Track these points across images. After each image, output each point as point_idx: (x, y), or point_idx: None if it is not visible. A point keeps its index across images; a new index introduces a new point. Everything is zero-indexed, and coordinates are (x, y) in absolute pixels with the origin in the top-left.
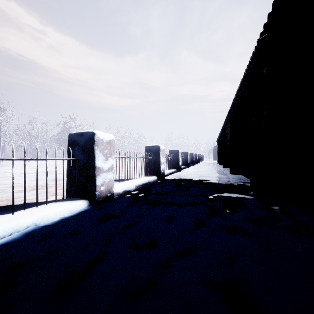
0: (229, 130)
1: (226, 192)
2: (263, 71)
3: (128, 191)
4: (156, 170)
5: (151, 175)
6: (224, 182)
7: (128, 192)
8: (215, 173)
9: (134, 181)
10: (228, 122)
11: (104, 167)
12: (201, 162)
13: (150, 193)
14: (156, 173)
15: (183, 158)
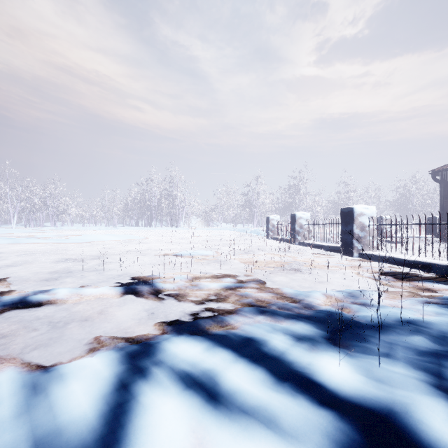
0: None
1: None
2: None
3: None
4: None
5: None
6: None
7: None
8: None
9: None
10: None
11: None
12: None
13: None
14: None
15: None
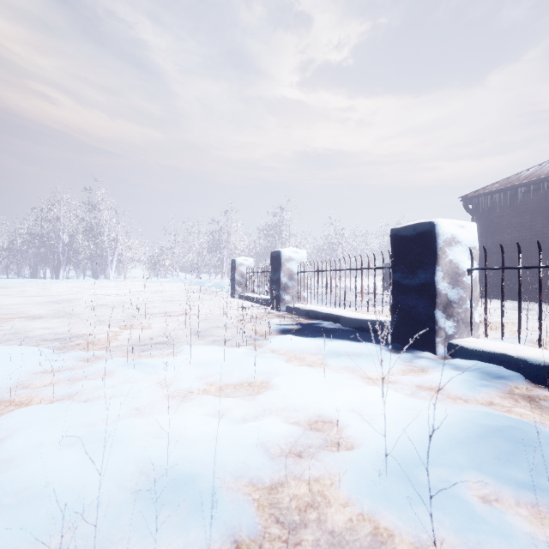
0: None
1: None
2: None
3: None
4: None
5: None
6: None
7: None
8: None
9: None
10: None
11: None
12: None
13: None
14: None
15: None
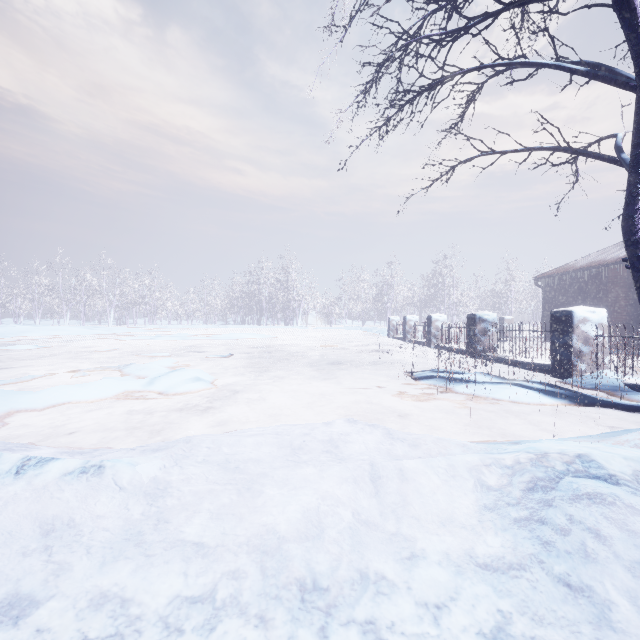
0: None
1: None
2: None
3: None
4: None
5: None
6: None
7: None
8: None
9: None
10: None
11: None
12: None
13: None
14: None
15: None
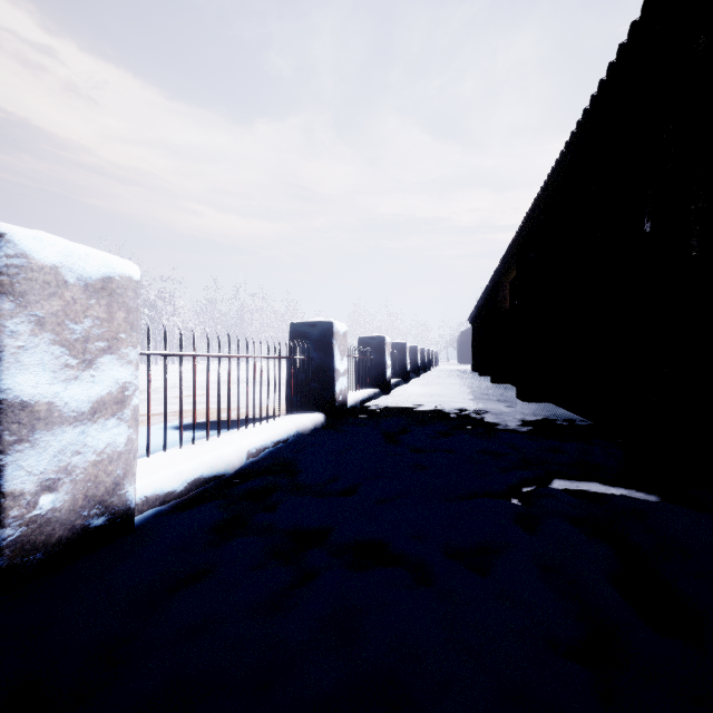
0: (507, 289)
1: (556, 474)
2: (699, 48)
3: (214, 477)
4: (323, 393)
5: (307, 411)
6: (523, 430)
7: (215, 483)
8: (480, 398)
9: (245, 437)
10: (510, 268)
11: (69, 400)
12: (433, 368)
13: (296, 484)
14: (323, 403)
15: (395, 358)
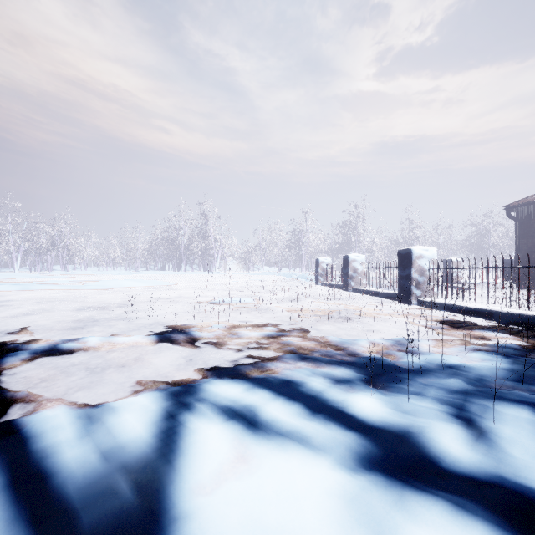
0: None
1: None
2: None
3: None
4: None
5: None
6: None
7: None
8: None
9: None
10: None
11: None
12: None
13: None
14: None
15: None
